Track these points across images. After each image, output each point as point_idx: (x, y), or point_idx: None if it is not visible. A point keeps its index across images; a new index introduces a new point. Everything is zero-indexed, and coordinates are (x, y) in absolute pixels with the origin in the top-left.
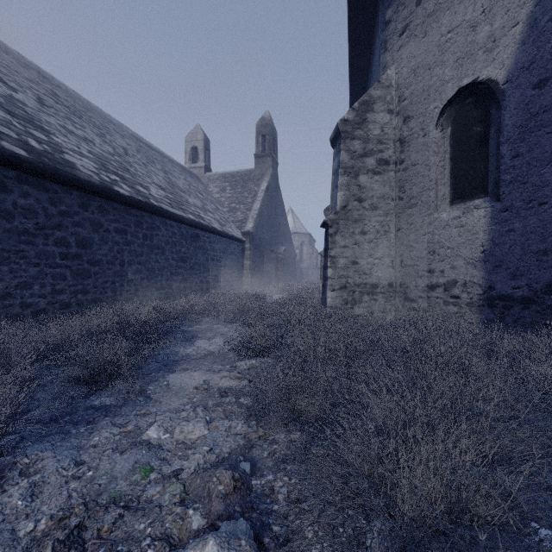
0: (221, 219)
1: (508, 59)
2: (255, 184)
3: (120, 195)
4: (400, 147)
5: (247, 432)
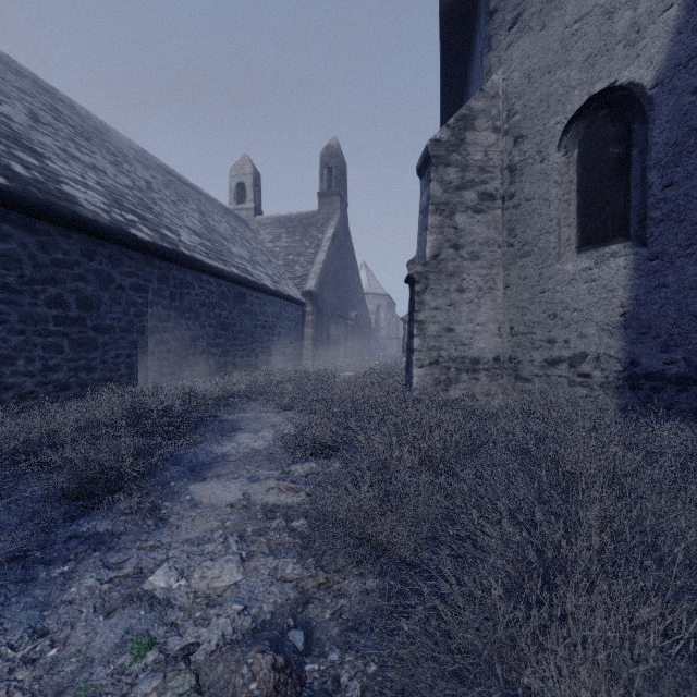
0: (274, 275)
1: (658, 54)
2: (319, 230)
3: (138, 240)
4: (510, 177)
5: (301, 578)
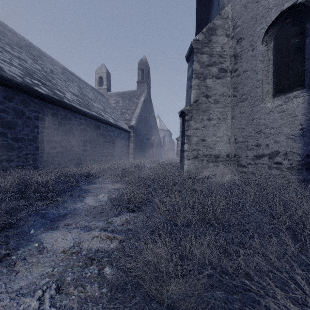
0: (115, 118)
1: None
2: (137, 98)
3: (38, 93)
4: (234, 60)
5: None
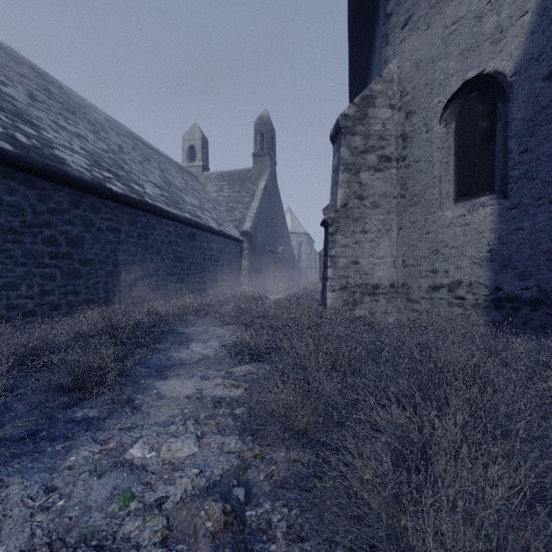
0: (218, 218)
1: (516, 50)
2: (253, 183)
3: (113, 192)
4: (402, 144)
5: (242, 450)
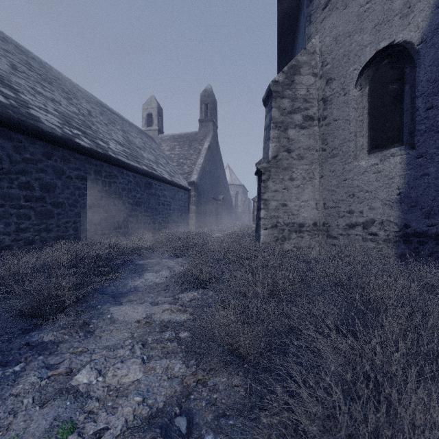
0: (170, 171)
1: (422, 22)
2: (199, 143)
3: (80, 146)
4: (323, 106)
5: (185, 375)
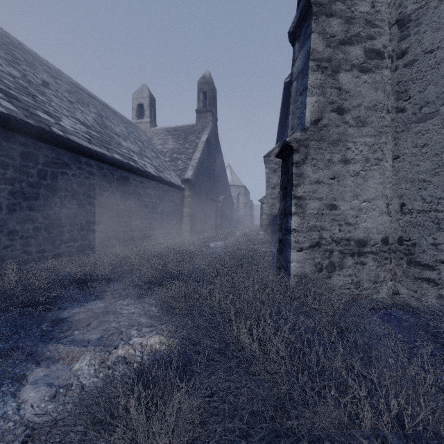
0: (159, 166)
1: None
2: (196, 136)
3: None
4: (399, 33)
5: None
